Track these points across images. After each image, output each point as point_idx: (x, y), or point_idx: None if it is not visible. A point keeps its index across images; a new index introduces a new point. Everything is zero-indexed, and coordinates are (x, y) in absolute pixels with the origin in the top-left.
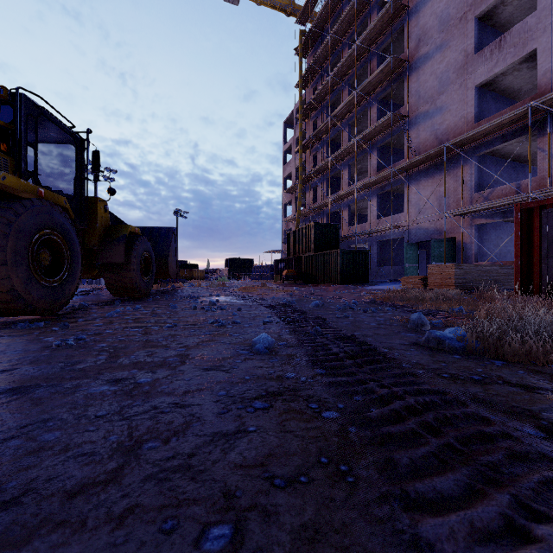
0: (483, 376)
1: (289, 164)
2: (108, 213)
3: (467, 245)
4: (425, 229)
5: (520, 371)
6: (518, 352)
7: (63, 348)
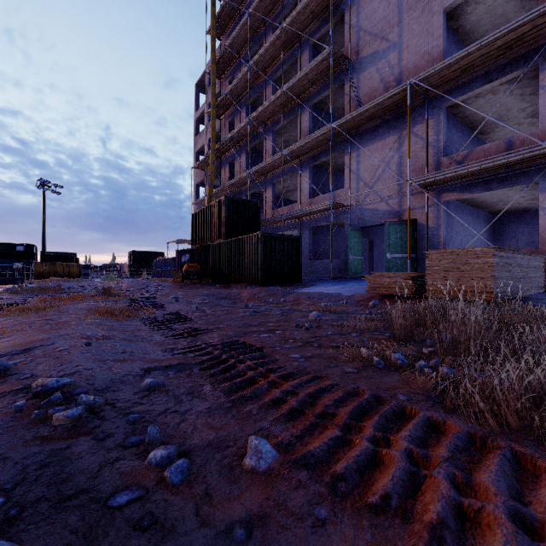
0: None
1: (202, 135)
2: None
3: (432, 230)
4: (373, 209)
5: None
6: None
7: None
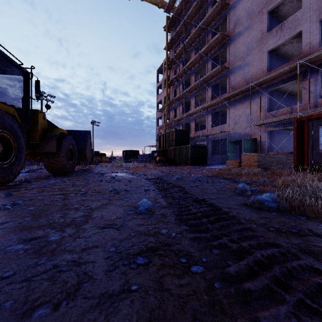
0: (297, 229)
1: (160, 95)
2: (46, 121)
3: (262, 143)
4: (239, 133)
5: (320, 225)
6: (314, 211)
7: (1, 211)
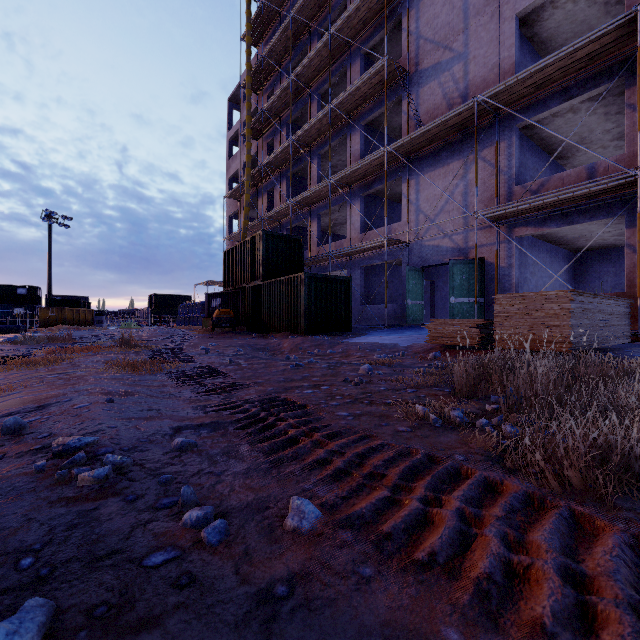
0: None
1: (236, 158)
2: None
3: (502, 270)
4: (435, 246)
5: None
6: None
7: None
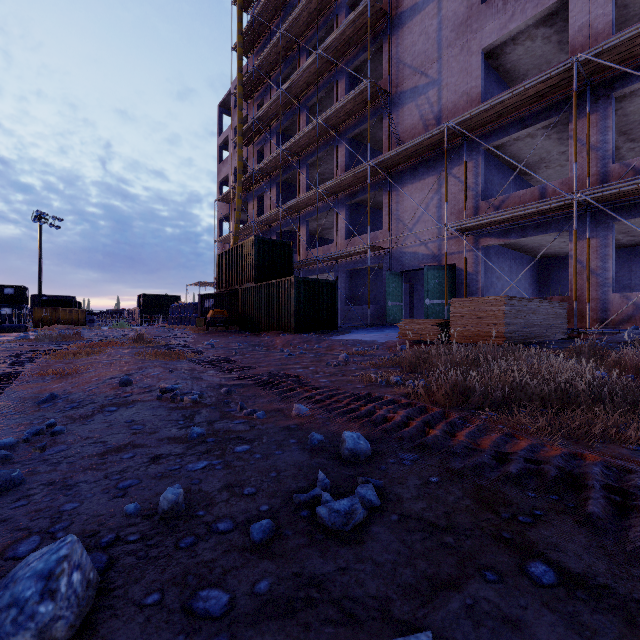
0: None
1: (226, 163)
2: None
3: (470, 276)
4: (413, 253)
5: None
6: None
7: None
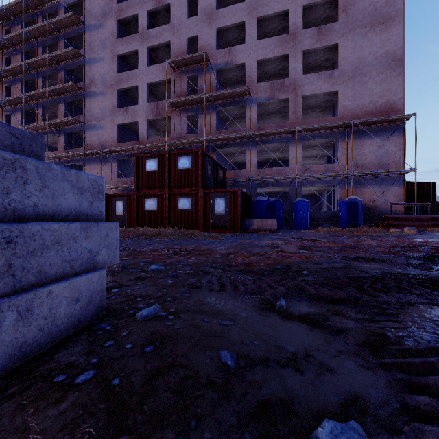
0: None
1: None
2: None
3: None
4: None
5: None
6: None
7: None
